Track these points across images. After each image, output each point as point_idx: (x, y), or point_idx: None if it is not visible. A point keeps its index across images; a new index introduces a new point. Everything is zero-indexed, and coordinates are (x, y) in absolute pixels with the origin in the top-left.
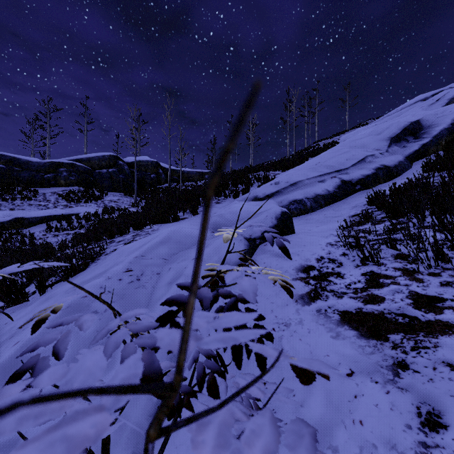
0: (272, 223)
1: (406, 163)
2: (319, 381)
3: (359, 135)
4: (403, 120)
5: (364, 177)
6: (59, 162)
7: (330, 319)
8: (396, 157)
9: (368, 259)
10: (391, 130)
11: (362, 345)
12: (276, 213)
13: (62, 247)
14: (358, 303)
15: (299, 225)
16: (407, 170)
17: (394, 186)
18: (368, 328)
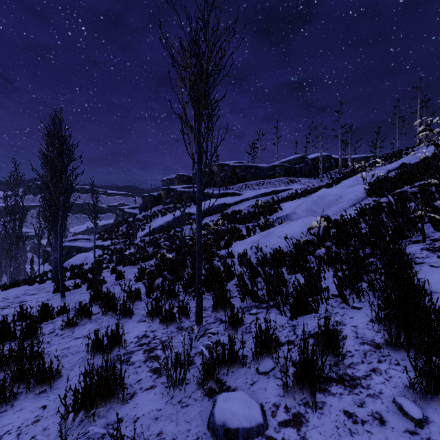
0: (397, 166)
1: None
2: None
3: None
4: None
5: None
6: (275, 164)
7: None
8: None
9: None
10: None
11: None
12: (399, 163)
13: None
14: None
15: None
16: None
17: None
18: None
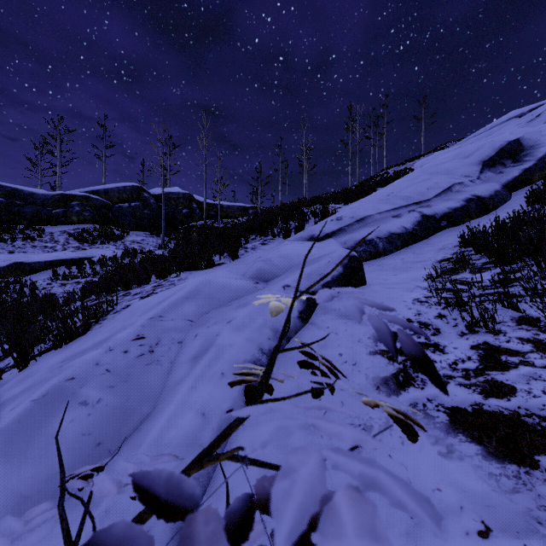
0: (337, 271)
1: (504, 193)
2: (431, 542)
3: (441, 158)
4: (499, 140)
5: (452, 211)
6: (70, 194)
7: (433, 421)
8: (491, 186)
9: (478, 325)
10: (484, 151)
11: (495, 472)
12: (341, 257)
13: (66, 301)
14: (474, 394)
15: (370, 273)
16: (506, 202)
17: (497, 221)
18: (498, 440)
